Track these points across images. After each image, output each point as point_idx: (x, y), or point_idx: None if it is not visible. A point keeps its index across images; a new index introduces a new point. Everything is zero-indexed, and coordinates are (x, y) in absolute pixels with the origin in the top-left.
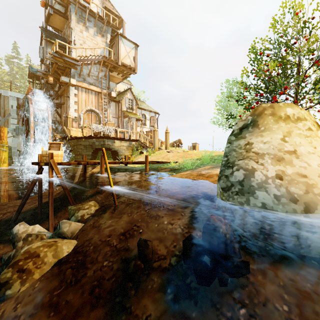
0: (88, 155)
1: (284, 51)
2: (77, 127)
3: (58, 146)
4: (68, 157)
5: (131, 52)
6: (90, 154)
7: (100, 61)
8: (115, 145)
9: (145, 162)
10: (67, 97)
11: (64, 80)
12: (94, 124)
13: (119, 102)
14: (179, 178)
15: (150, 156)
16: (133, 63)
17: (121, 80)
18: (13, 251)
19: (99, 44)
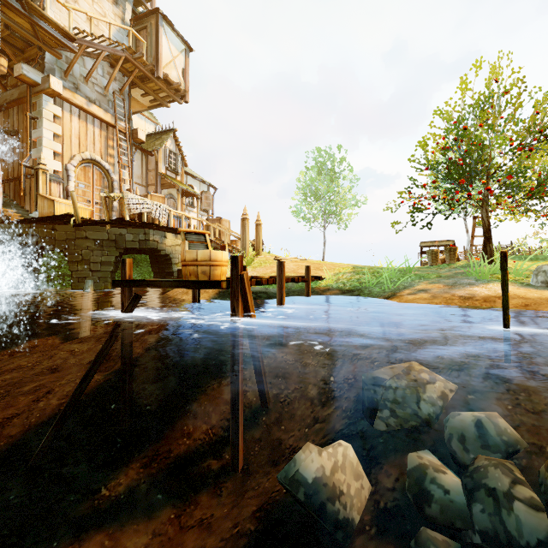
0: (106, 264)
1: (480, 126)
2: (61, 195)
3: (202, 241)
4: (34, 267)
5: (179, 59)
6: (112, 262)
7: (113, 56)
8: (166, 244)
9: (307, 278)
10: (32, 118)
11: (30, 75)
12: (131, 194)
13: (152, 153)
14: (434, 305)
15: (250, 266)
16: (182, 80)
17: (142, 108)
18: (547, 520)
19: (107, 17)
